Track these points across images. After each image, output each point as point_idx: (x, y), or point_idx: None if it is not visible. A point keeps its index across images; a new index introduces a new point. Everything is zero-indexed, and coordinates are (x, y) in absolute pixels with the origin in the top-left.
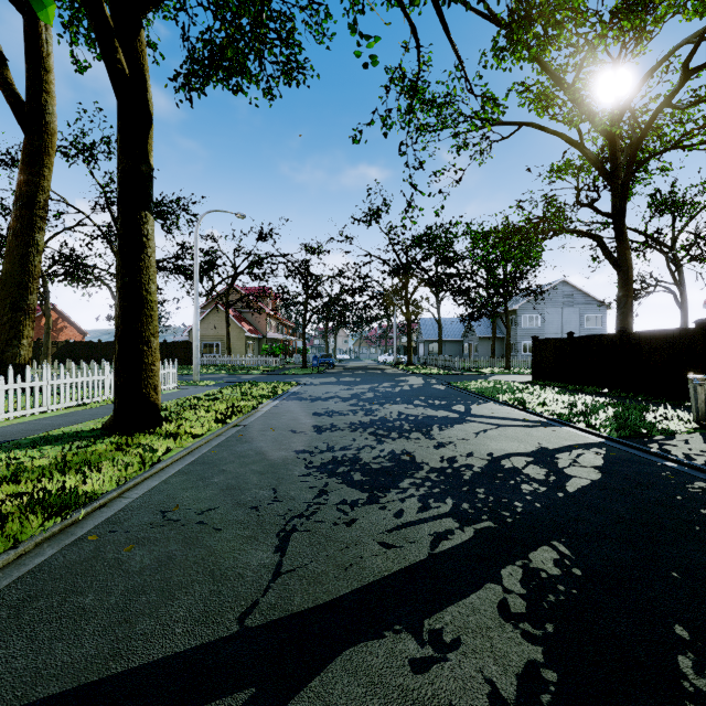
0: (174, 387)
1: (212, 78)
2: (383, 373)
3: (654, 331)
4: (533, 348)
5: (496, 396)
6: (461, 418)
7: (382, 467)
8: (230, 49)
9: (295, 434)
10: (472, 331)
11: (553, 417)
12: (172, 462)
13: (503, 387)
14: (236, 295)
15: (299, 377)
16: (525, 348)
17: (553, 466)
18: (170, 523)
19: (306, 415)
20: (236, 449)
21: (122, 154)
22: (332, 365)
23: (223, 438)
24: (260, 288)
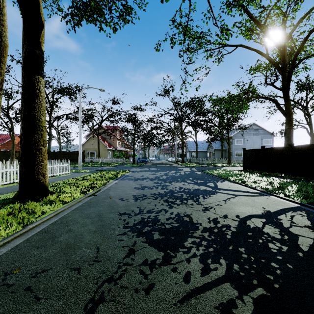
0: (68, 173)
1: (84, 16)
2: (170, 166)
3: (310, 145)
4: (243, 154)
5: (228, 178)
6: (213, 190)
7: (172, 227)
8: (93, 1)
9: (122, 201)
10: (211, 146)
11: (263, 190)
12: (41, 222)
13: (230, 173)
14: (103, 130)
15: (130, 168)
16: (236, 154)
17: (280, 226)
18: (3, 289)
19: (130, 188)
20: (85, 212)
21: (25, 43)
22: (147, 162)
23: (80, 204)
24: (114, 126)
